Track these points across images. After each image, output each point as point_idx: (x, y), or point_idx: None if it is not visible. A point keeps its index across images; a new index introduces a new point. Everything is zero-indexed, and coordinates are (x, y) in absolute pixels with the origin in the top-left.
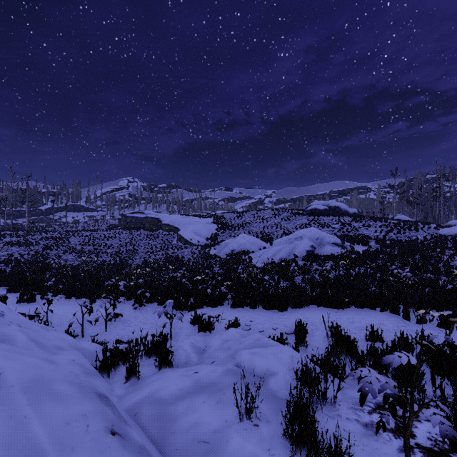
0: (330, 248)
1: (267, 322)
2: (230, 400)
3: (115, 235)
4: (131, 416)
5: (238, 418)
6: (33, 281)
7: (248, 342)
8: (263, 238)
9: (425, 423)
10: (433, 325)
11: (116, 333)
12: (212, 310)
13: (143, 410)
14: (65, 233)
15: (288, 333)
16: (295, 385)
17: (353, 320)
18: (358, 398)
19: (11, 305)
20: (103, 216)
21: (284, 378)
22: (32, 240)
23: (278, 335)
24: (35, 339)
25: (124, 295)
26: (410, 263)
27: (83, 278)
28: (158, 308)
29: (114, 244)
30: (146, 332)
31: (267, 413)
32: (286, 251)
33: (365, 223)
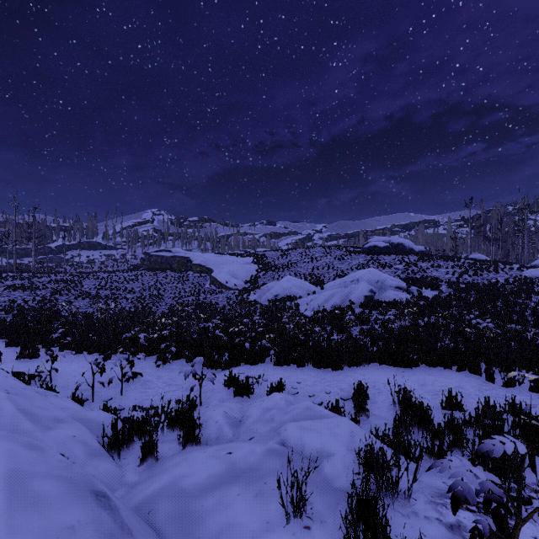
0: (393, 292)
1: (318, 384)
2: (273, 493)
3: (137, 277)
4: (143, 515)
5: (283, 517)
6: (38, 333)
7: (295, 412)
8: (313, 280)
9: (529, 524)
10: (523, 389)
11: (134, 396)
12: (251, 368)
13: (160, 506)
14: (78, 275)
15: (344, 399)
16: (357, 471)
17: (425, 383)
18: (438, 487)
19: (9, 361)
20: (123, 254)
21: (342, 461)
22: (39, 284)
23: (333, 401)
24: (26, 409)
25: (145, 349)
26: (491, 312)
27: (98, 329)
28: (185, 366)
29: (136, 288)
30: (171, 396)
31: (321, 510)
32: (340, 297)
33: (435, 263)
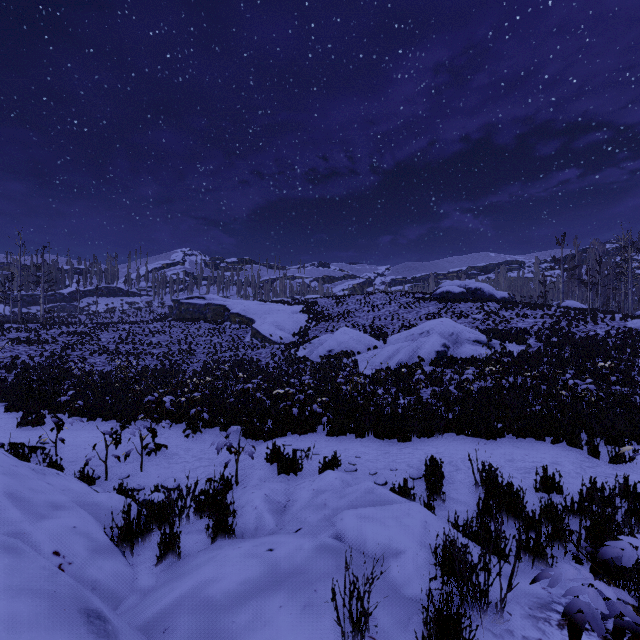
0: (470, 347)
1: (381, 459)
2: (325, 604)
3: (164, 329)
4: (156, 634)
5: (339, 638)
6: (44, 395)
7: (353, 495)
8: (374, 333)
9: None
10: (635, 466)
11: (157, 473)
12: (299, 439)
13: (179, 622)
14: (94, 327)
15: (414, 478)
16: (434, 575)
17: (513, 458)
18: (537, 594)
19: (8, 430)
20: (148, 302)
21: (414, 561)
22: (47, 337)
23: (400, 481)
24: (15, 493)
25: (172, 416)
26: (590, 370)
27: (117, 391)
28: (220, 436)
29: (163, 342)
30: (201, 472)
31: (388, 628)
32: (407, 352)
33: (520, 311)
